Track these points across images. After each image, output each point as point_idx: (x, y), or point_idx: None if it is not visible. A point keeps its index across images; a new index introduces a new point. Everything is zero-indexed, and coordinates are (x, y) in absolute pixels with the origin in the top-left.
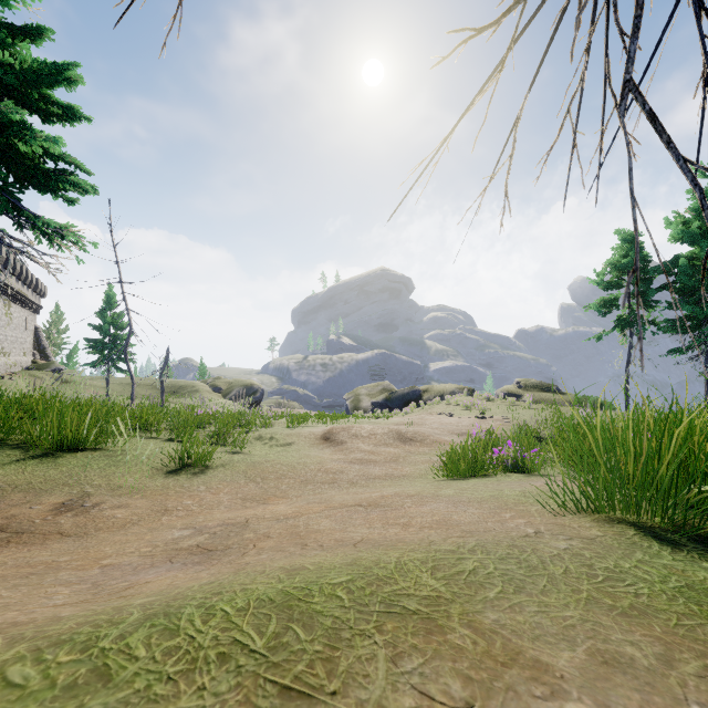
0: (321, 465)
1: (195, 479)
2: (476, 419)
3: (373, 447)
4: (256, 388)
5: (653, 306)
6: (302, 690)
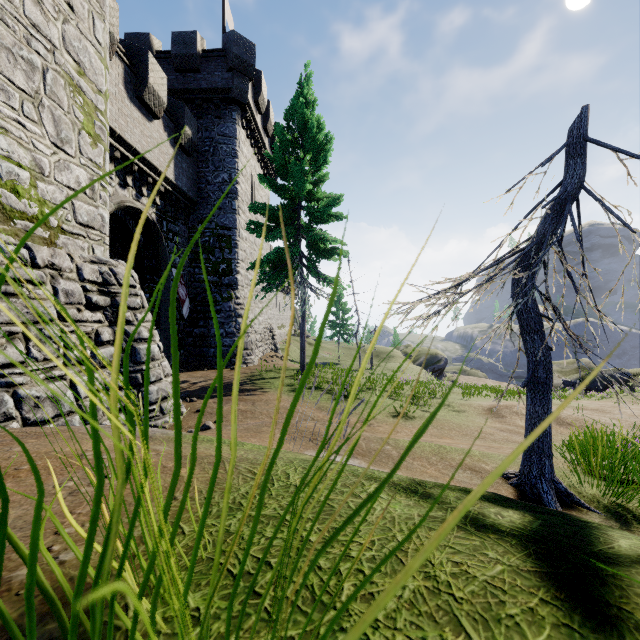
0: (479, 428)
1: (406, 421)
2: None
3: None
4: (439, 357)
5: None
6: (441, 452)
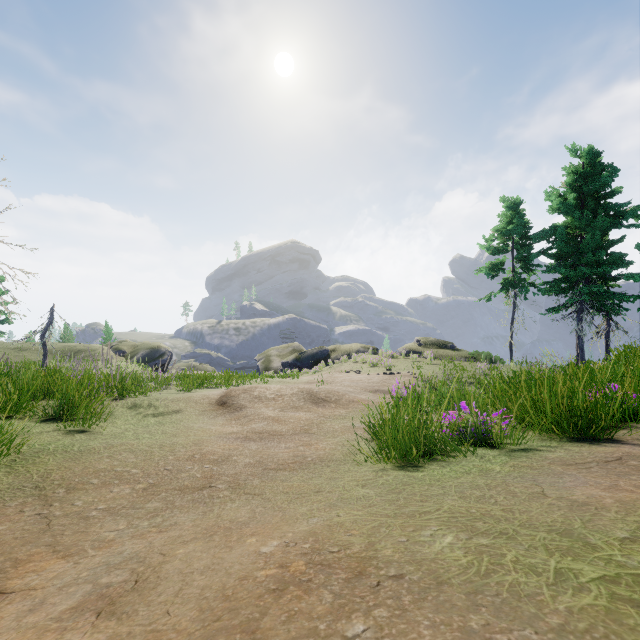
0: (198, 447)
1: None
2: (385, 376)
3: (279, 412)
4: (163, 351)
5: (532, 271)
6: None
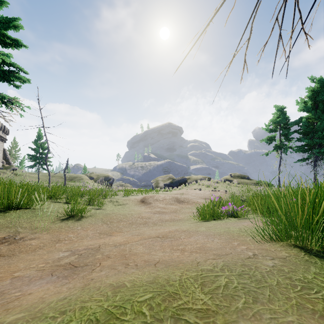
0: (139, 214)
1: (76, 223)
2: (212, 191)
3: (164, 205)
4: (110, 178)
5: (290, 140)
6: None
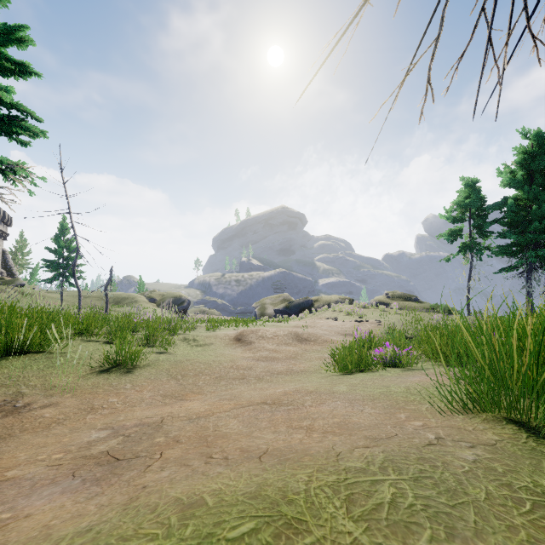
0: (233, 362)
1: (123, 378)
2: (356, 323)
3: (276, 346)
4: (183, 299)
5: (487, 236)
6: None
